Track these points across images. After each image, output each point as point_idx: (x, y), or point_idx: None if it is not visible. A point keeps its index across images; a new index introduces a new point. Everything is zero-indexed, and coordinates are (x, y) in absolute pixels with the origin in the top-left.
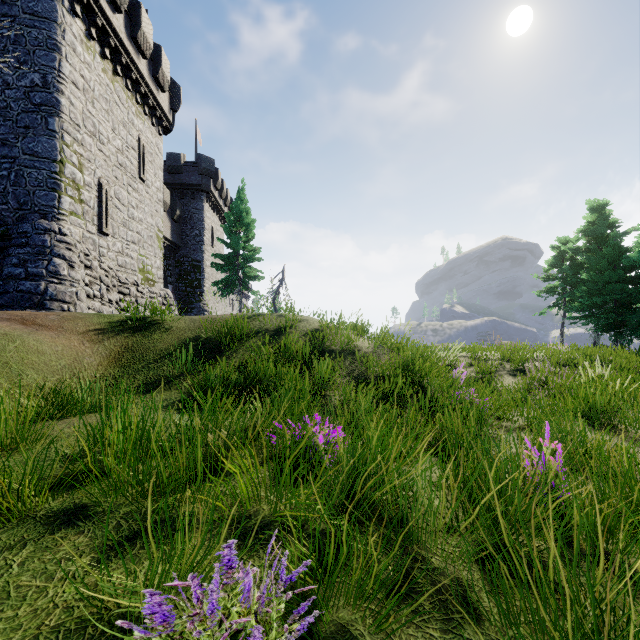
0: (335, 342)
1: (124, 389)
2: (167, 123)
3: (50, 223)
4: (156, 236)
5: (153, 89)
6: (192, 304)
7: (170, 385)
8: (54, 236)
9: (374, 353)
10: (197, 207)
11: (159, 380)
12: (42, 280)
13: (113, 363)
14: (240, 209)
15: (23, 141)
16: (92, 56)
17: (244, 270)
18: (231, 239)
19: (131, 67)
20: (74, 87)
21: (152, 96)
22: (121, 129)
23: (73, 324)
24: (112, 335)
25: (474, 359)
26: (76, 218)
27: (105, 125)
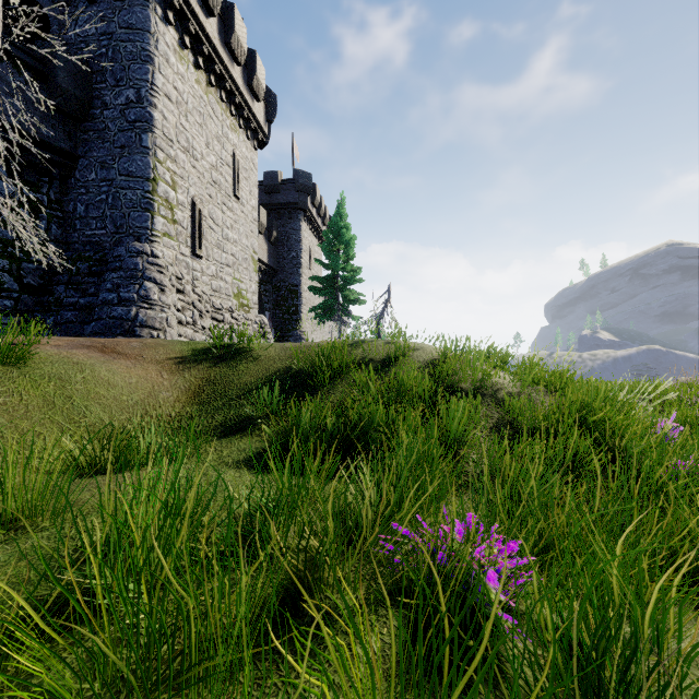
0: (464, 377)
1: (194, 434)
2: (262, 136)
3: (143, 245)
4: (251, 258)
5: (248, 99)
6: (289, 332)
7: (252, 429)
8: (146, 259)
9: (522, 394)
10: (294, 227)
11: (240, 422)
12: (133, 305)
13: (192, 398)
14: (339, 225)
15: (119, 162)
16: (185, 66)
17: (343, 293)
18: (329, 259)
19: (225, 76)
20: (167, 100)
21: (247, 107)
22: (215, 144)
23: (153, 352)
24: (194, 365)
25: (660, 403)
26: (169, 240)
27: (199, 140)
